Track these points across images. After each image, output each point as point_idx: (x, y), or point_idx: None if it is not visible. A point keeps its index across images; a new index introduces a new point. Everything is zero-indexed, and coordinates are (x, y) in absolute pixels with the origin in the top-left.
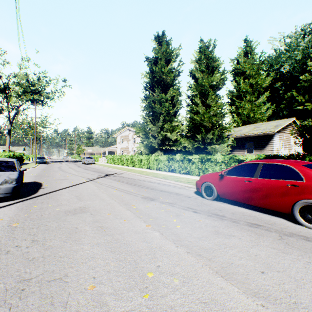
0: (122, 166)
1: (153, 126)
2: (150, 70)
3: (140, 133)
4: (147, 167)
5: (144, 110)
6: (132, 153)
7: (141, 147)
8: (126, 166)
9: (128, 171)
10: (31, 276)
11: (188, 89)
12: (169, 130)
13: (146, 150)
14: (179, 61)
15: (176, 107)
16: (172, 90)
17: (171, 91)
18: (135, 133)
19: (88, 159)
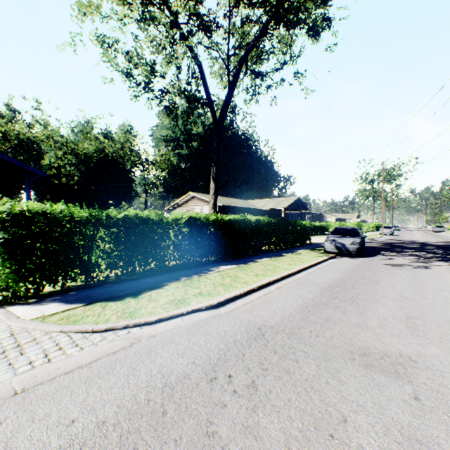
0: None
1: None
2: None
3: None
4: None
5: None
6: None
7: None
8: None
9: None
10: (399, 237)
11: None
12: None
13: None
14: None
15: None
16: None
17: None
18: None
19: (436, 227)
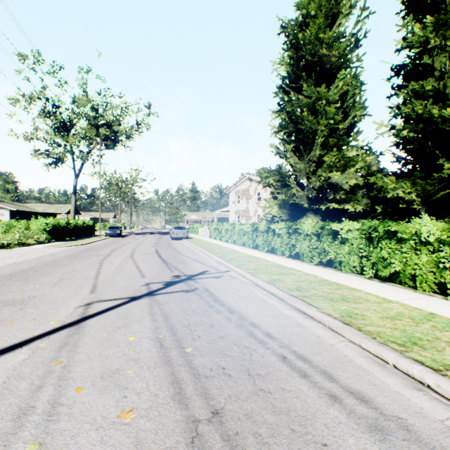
0: (231, 247)
1: (298, 161)
2: (291, 43)
3: (270, 179)
4: (289, 254)
5: (277, 132)
6: (255, 219)
7: (272, 207)
8: (240, 247)
9: (238, 268)
10: None
11: (403, 45)
12: (336, 168)
13: (283, 213)
14: (359, 8)
15: (351, 114)
16: (342, 79)
17: (340, 82)
18: (260, 185)
19: (177, 230)
